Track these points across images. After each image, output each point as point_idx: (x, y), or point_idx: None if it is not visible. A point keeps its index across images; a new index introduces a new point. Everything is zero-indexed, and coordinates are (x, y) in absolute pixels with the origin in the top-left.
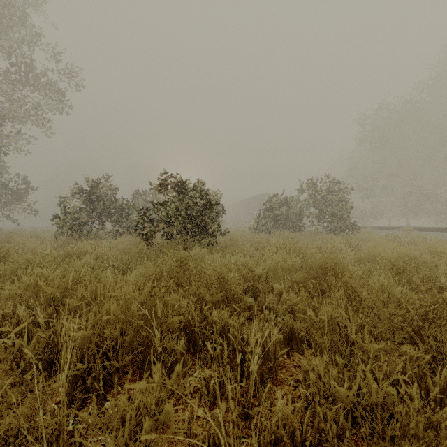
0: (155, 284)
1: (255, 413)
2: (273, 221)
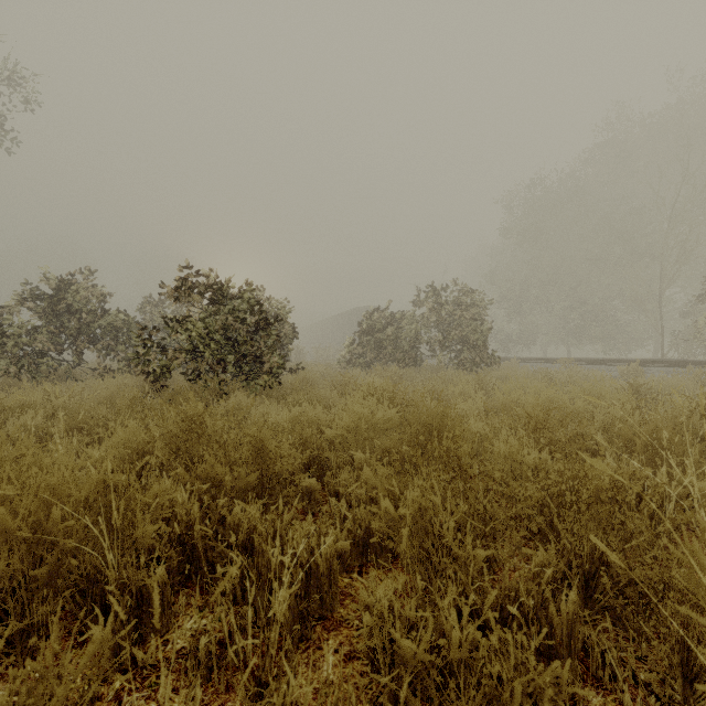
0: (108, 467)
1: (273, 693)
2: (376, 349)
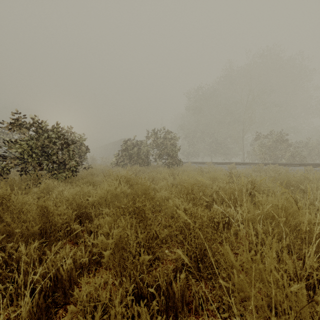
0: None
1: None
2: (129, 158)
